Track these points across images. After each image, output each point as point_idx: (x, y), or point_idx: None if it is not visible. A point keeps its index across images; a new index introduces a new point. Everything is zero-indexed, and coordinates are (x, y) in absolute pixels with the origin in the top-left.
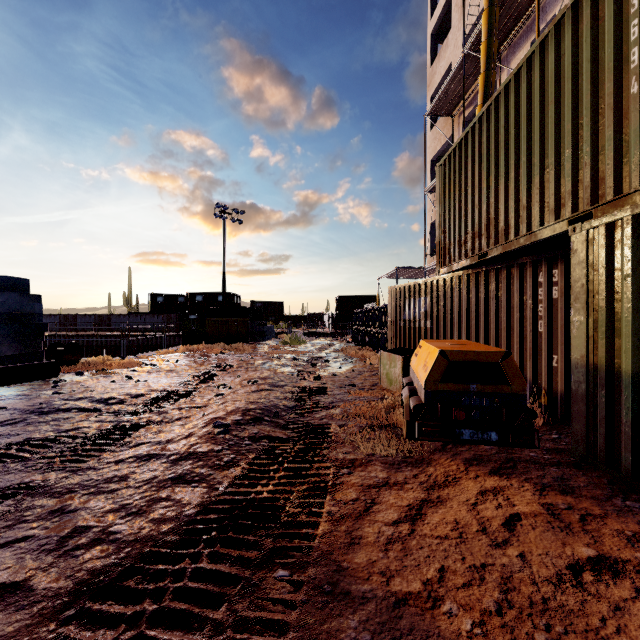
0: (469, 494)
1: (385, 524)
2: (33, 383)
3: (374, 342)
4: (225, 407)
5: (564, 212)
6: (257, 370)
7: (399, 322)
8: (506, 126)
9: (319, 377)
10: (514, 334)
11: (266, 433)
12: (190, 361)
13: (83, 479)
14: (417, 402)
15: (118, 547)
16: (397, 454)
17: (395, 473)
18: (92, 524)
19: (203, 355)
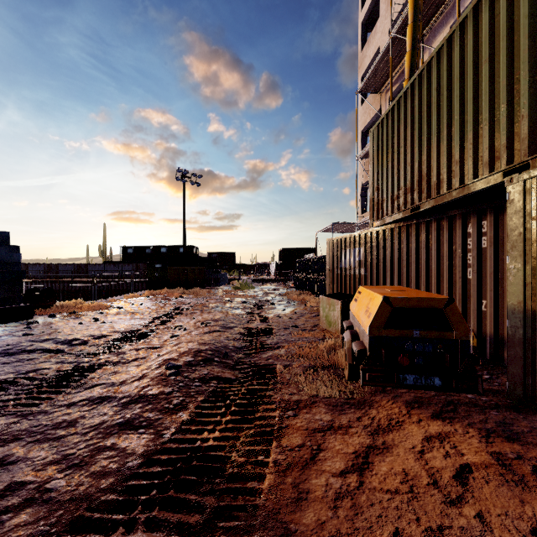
0: (414, 440)
1: (332, 475)
2: (8, 325)
3: (313, 287)
4: (178, 348)
5: (499, 164)
6: (211, 312)
7: (336, 270)
8: (438, 88)
9: (265, 319)
10: (444, 281)
11: (215, 374)
12: (153, 304)
13: (32, 424)
14: (360, 347)
15: (50, 509)
16: (340, 395)
17: (339, 415)
18: (28, 479)
19: (165, 299)
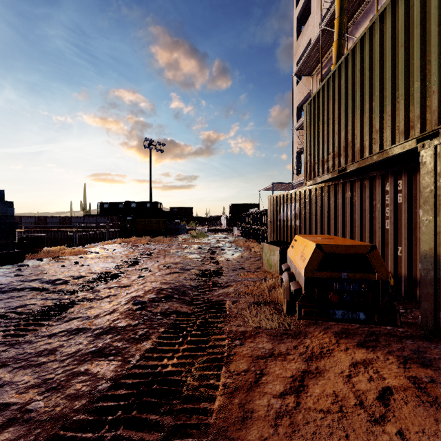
0: (343, 366)
1: (273, 396)
2: (3, 267)
3: (257, 236)
4: (144, 287)
5: (413, 133)
6: (172, 256)
7: (276, 221)
8: (361, 69)
9: (217, 262)
10: (365, 230)
11: (175, 309)
12: (124, 250)
13: (18, 352)
14: (297, 286)
15: (29, 428)
16: (279, 327)
17: (278, 344)
18: (12, 401)
19: (134, 245)
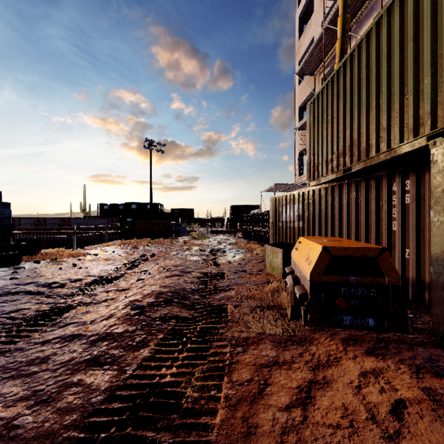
0: (351, 375)
1: (278, 409)
2: None
3: (258, 237)
4: (142, 291)
5: (423, 130)
6: (172, 259)
7: (278, 223)
8: (367, 66)
9: (218, 264)
10: (371, 232)
11: (174, 313)
12: (123, 252)
13: (8, 361)
14: (302, 291)
15: None
16: (283, 332)
17: (283, 351)
18: None
19: (134, 247)
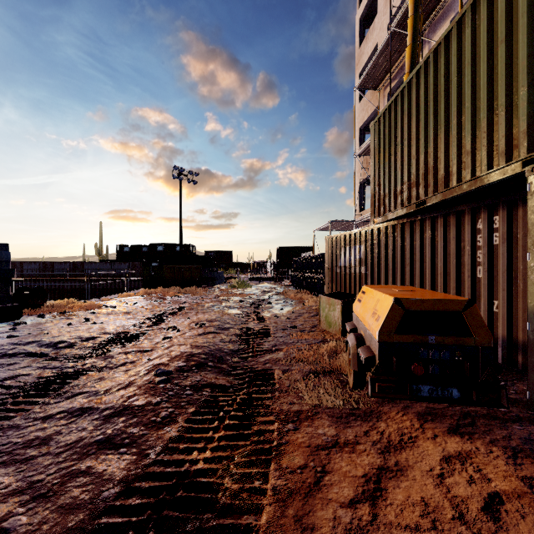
0: (431, 461)
1: (340, 505)
2: None
3: (311, 286)
4: (169, 352)
5: (517, 153)
6: (206, 312)
7: (335, 268)
8: (447, 75)
9: (263, 319)
10: (451, 279)
11: (209, 380)
12: (147, 303)
13: None
14: (368, 354)
15: None
16: (344, 405)
17: (344, 429)
18: None
19: (160, 298)
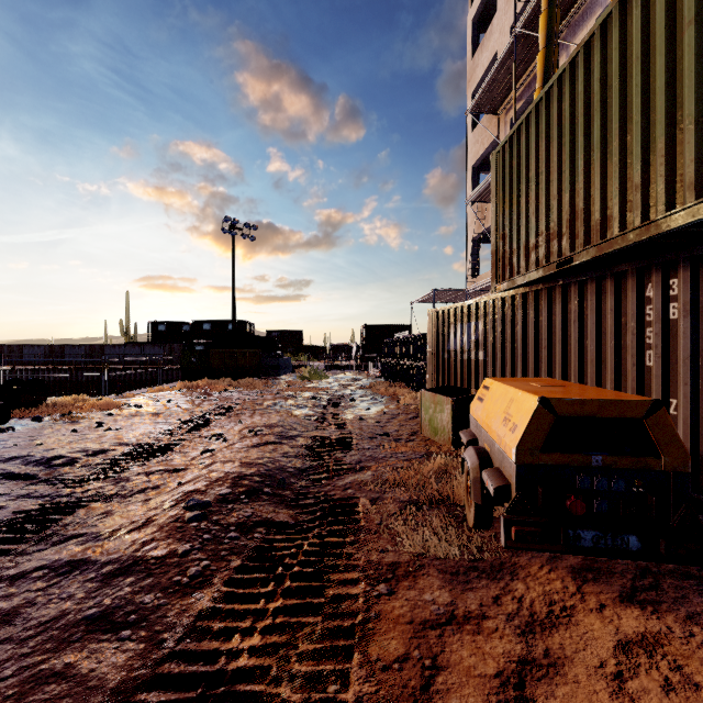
0: (600, 649)
1: None
2: None
3: (408, 377)
4: (209, 473)
5: None
6: (266, 413)
7: (442, 353)
8: (604, 78)
9: (342, 423)
10: (607, 369)
11: (264, 516)
12: (185, 401)
13: None
14: (500, 481)
15: None
16: (460, 553)
17: (463, 593)
18: None
19: (203, 393)
